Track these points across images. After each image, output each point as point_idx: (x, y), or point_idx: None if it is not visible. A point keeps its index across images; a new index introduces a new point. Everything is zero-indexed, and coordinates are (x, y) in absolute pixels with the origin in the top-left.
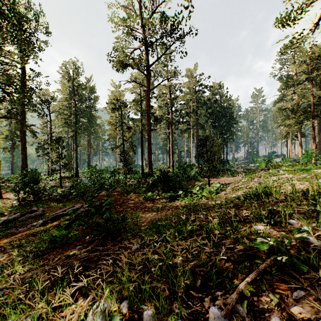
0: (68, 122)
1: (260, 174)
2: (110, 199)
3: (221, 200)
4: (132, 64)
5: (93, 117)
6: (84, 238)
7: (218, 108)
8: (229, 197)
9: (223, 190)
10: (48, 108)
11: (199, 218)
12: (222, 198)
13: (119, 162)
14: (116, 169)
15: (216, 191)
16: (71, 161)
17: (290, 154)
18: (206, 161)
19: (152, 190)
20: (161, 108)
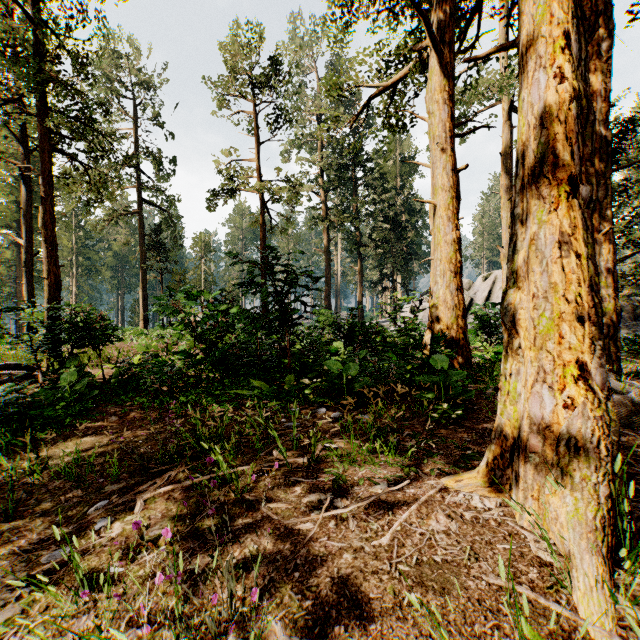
0: None
1: None
2: None
3: None
4: None
5: None
6: None
7: None
8: None
9: None
10: None
11: None
12: None
13: None
14: None
15: None
16: None
17: None
18: None
19: None
20: None
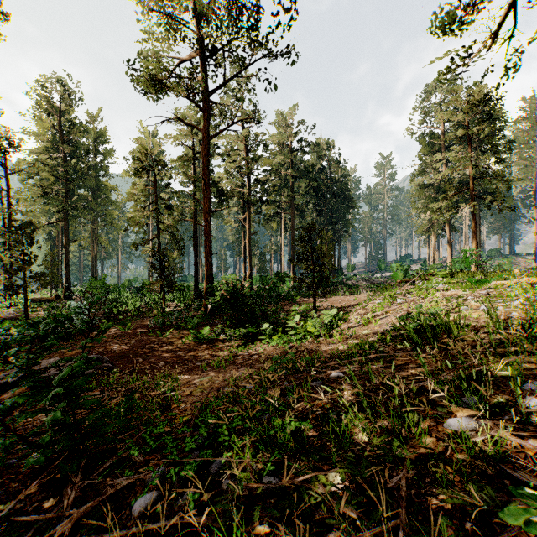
0: (49, 193)
1: (402, 289)
2: (75, 365)
3: (350, 345)
4: (174, 85)
5: (103, 187)
6: (26, 457)
7: (326, 180)
8: (362, 335)
9: (344, 320)
10: (5, 163)
11: (316, 402)
12: (350, 340)
13: (150, 271)
14: (146, 283)
15: (331, 323)
16: (56, 268)
17: (435, 258)
18: (310, 267)
19: (213, 322)
20: (231, 175)
